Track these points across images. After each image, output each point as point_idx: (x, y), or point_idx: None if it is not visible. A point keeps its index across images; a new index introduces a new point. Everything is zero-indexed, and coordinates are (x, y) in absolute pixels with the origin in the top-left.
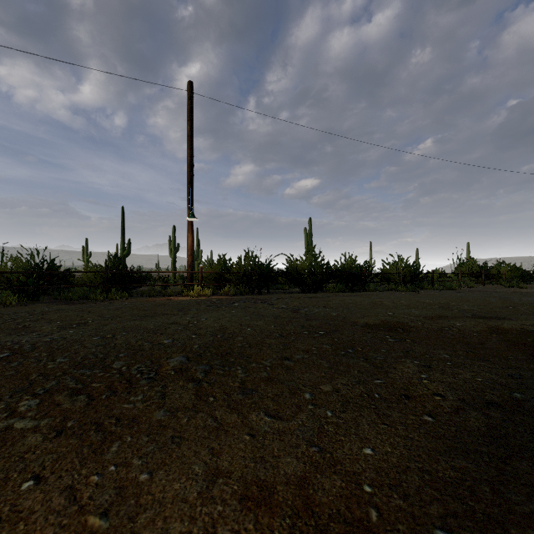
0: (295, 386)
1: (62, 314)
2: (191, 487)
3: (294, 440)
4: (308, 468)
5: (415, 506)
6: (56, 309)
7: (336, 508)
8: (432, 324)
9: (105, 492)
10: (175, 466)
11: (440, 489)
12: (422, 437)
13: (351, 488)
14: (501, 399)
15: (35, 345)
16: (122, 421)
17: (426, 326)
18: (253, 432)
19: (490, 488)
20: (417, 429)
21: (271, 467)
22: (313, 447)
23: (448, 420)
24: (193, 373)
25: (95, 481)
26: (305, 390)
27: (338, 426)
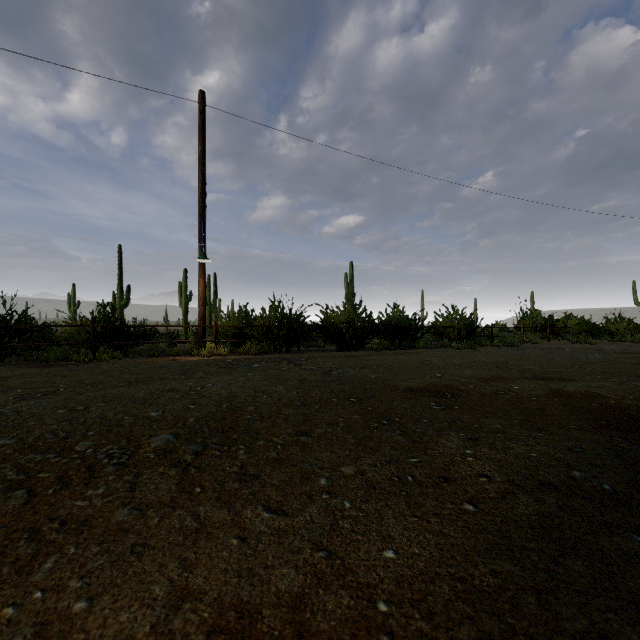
0: (310, 469)
1: (27, 379)
2: (143, 618)
3: (296, 543)
4: (309, 581)
5: (440, 628)
6: (21, 374)
7: (338, 638)
8: (486, 387)
9: (18, 632)
10: (128, 588)
11: (475, 603)
12: (459, 532)
13: (362, 607)
14: (558, 479)
15: None
16: (68, 525)
17: (479, 390)
18: (244, 534)
19: (536, 599)
20: (454, 521)
21: (260, 583)
22: (320, 552)
23: (493, 509)
24: (180, 455)
25: (8, 615)
26: (322, 475)
27: (356, 521)
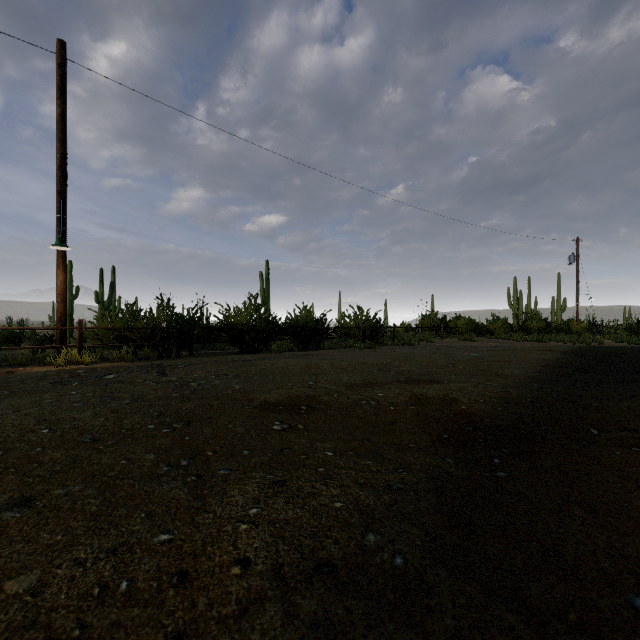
0: None
1: None
2: None
3: None
4: None
5: None
6: None
7: None
8: (350, 396)
9: None
10: None
11: None
12: None
13: None
14: (344, 552)
15: None
16: None
17: (341, 400)
18: None
19: None
20: None
21: None
22: None
23: None
24: None
25: None
26: None
27: None
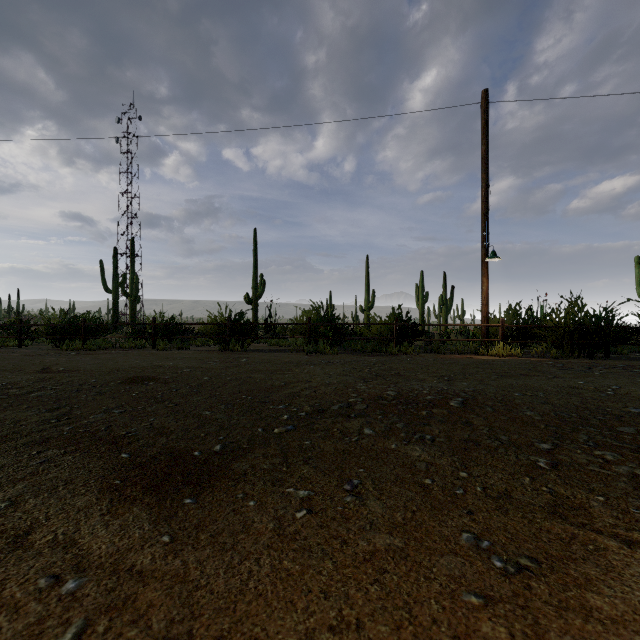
0: None
1: (400, 365)
2: None
3: None
4: None
5: None
6: (383, 360)
7: None
8: None
9: None
10: None
11: None
12: None
13: None
14: None
15: (468, 394)
16: None
17: None
18: None
19: None
20: None
21: None
22: None
23: None
24: None
25: None
26: None
27: None
